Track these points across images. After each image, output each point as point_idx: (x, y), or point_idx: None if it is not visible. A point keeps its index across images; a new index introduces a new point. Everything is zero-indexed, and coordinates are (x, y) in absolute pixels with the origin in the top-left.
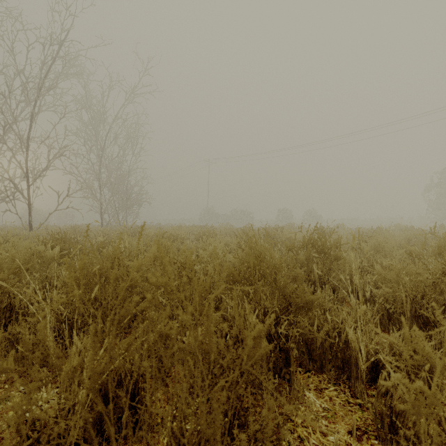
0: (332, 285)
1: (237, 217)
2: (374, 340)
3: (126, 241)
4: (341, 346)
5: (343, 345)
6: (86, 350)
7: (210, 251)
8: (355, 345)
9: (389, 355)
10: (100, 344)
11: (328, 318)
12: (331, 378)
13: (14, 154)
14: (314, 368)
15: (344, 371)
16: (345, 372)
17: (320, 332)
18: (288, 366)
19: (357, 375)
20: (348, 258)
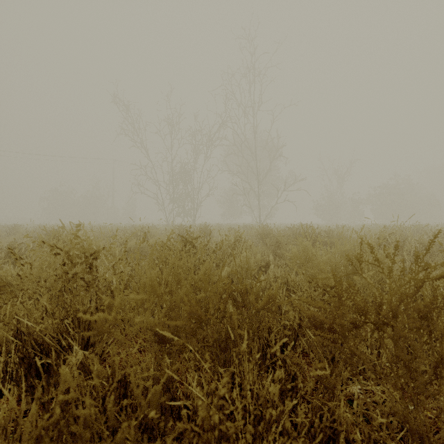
0: None
1: None
2: None
3: None
4: None
5: None
6: None
7: None
8: None
9: None
10: None
11: None
12: None
13: None
14: None
15: None
16: None
17: None
18: None
19: None
20: None
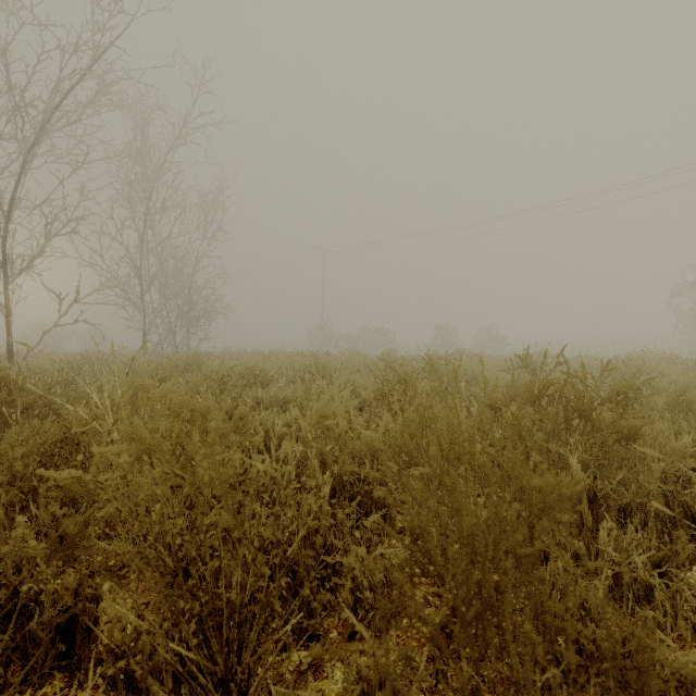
0: (620, 504)
1: (369, 339)
2: None
3: (118, 391)
4: None
5: None
6: None
7: (316, 414)
8: None
9: None
10: None
11: None
12: None
13: None
14: None
15: None
16: None
17: None
18: None
19: None
20: (647, 432)
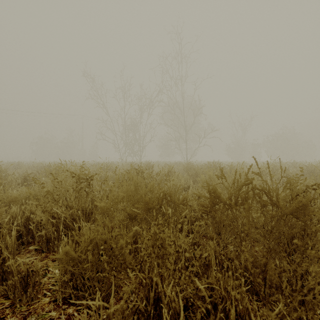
0: None
1: None
2: None
3: None
4: None
5: None
6: None
7: None
8: None
9: None
10: None
11: None
12: None
13: None
14: None
15: None
16: None
17: None
18: None
19: None
20: None
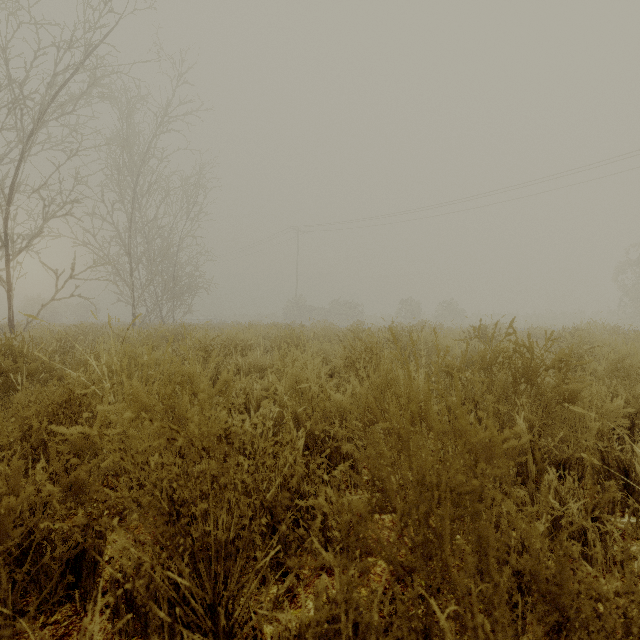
0: (561, 458)
1: (339, 312)
2: None
3: (114, 358)
4: None
5: None
6: None
7: (291, 379)
8: None
9: None
10: None
11: None
12: None
13: None
14: None
15: None
16: None
17: None
18: None
19: None
20: (586, 395)
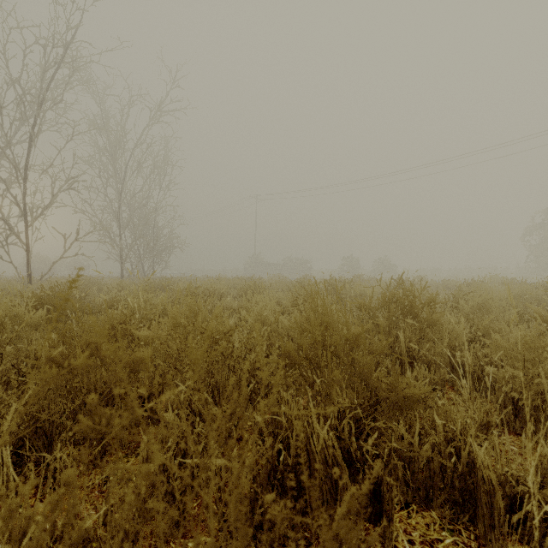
0: (426, 360)
1: (291, 267)
2: (517, 462)
3: (141, 299)
4: (460, 470)
5: (464, 469)
6: (62, 470)
7: (256, 313)
8: (489, 475)
9: (546, 491)
10: (58, 487)
11: (438, 422)
12: (446, 523)
13: (8, 186)
14: (415, 499)
15: (466, 510)
16: (468, 511)
17: (423, 441)
18: (377, 502)
19: (492, 524)
20: (446, 322)
